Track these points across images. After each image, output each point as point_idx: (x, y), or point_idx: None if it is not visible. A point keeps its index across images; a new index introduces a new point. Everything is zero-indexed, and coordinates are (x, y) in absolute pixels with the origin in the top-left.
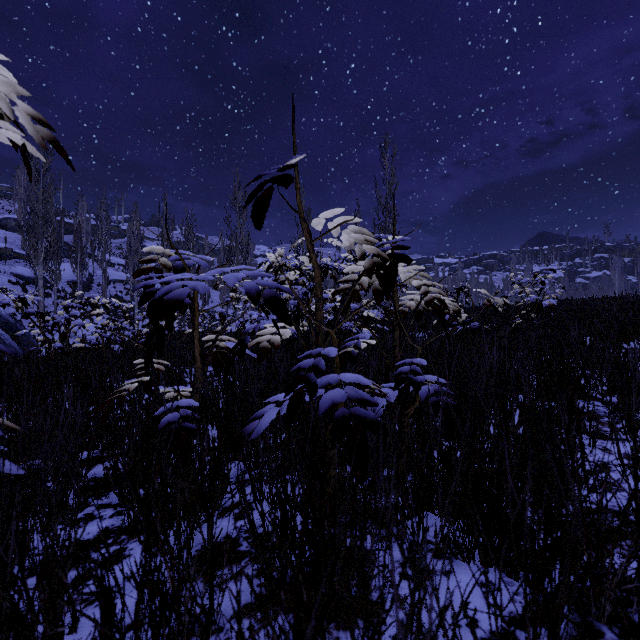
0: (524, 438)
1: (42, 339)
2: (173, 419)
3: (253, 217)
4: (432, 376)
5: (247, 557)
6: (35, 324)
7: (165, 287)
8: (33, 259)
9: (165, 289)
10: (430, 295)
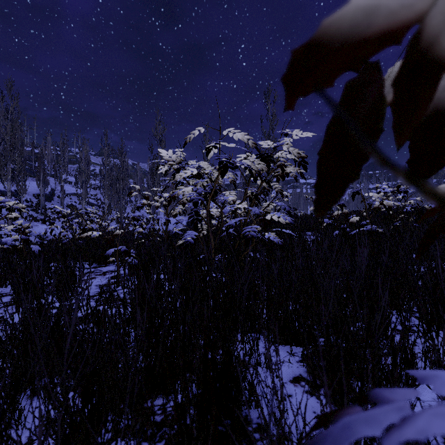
0: None
1: None
2: None
3: None
4: None
5: None
6: None
7: None
8: (3, 176)
9: None
10: None
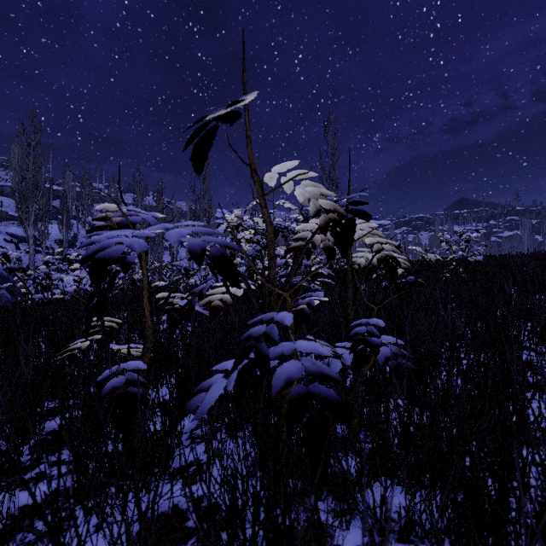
0: (480, 398)
1: (25, 291)
2: (118, 384)
3: (192, 160)
4: (389, 337)
5: (194, 537)
6: (18, 278)
7: (97, 245)
8: (24, 221)
9: (97, 247)
10: (383, 253)
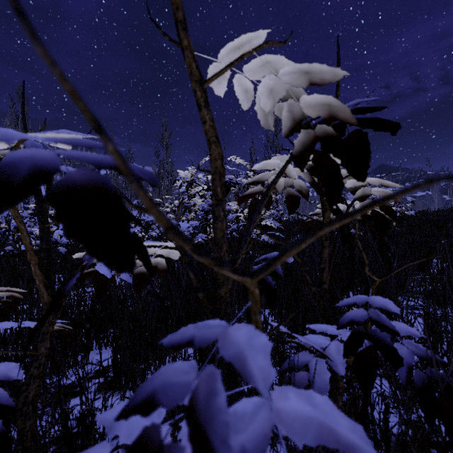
0: None
1: None
2: None
3: None
4: (398, 324)
5: None
6: None
7: None
8: None
9: None
10: (370, 200)
